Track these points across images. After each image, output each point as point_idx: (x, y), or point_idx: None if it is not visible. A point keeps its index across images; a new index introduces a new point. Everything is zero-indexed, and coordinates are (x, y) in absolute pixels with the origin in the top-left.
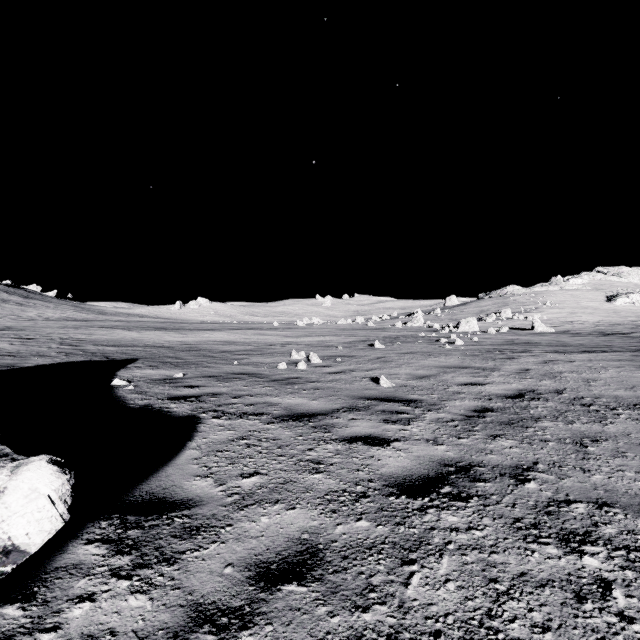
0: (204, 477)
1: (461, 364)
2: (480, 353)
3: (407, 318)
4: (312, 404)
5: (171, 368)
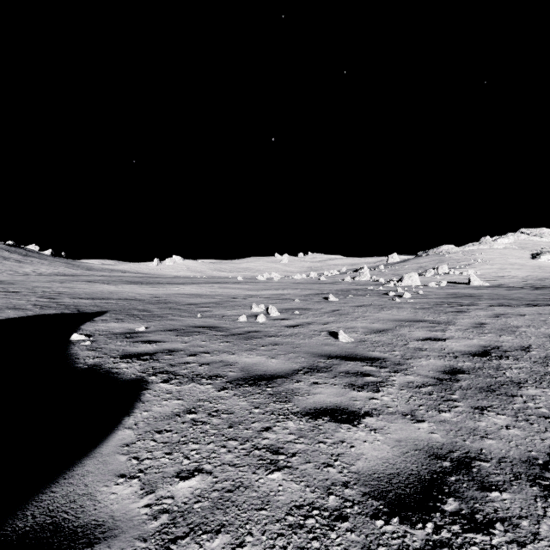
0: (129, 478)
1: (415, 317)
2: (430, 306)
3: (355, 273)
4: (270, 363)
5: (136, 321)
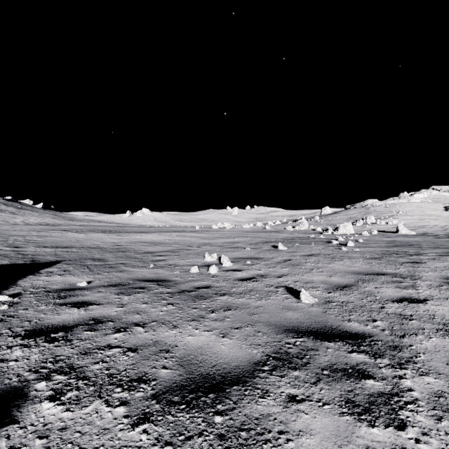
0: None
1: (372, 269)
2: (379, 256)
3: (294, 223)
4: (222, 347)
5: (83, 273)
